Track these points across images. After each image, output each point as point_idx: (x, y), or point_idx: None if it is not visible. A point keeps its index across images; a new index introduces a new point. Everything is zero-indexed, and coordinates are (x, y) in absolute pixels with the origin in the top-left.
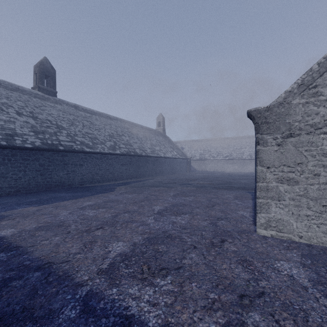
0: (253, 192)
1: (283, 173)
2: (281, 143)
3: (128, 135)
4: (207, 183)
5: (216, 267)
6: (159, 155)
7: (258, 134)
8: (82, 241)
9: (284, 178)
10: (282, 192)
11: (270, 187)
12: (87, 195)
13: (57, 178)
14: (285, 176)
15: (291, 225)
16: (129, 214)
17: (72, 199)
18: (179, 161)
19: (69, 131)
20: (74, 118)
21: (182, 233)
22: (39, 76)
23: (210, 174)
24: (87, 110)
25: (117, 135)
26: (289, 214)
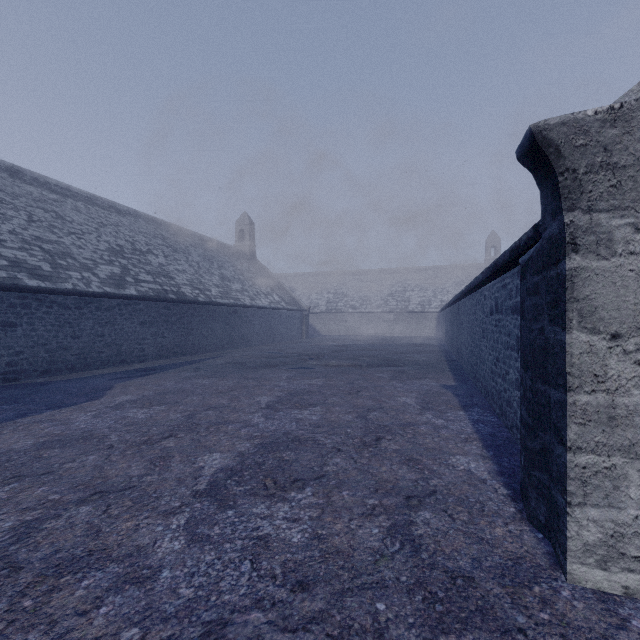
0: (452, 385)
1: None
2: None
3: (164, 254)
4: (348, 363)
5: None
6: (240, 301)
7: (576, 210)
8: None
9: None
10: None
11: (623, 409)
12: None
13: None
14: None
15: None
16: (97, 507)
17: None
18: (285, 316)
19: None
20: (2, 198)
21: (294, 632)
22: None
23: (350, 343)
24: (51, 184)
25: (134, 252)
26: None
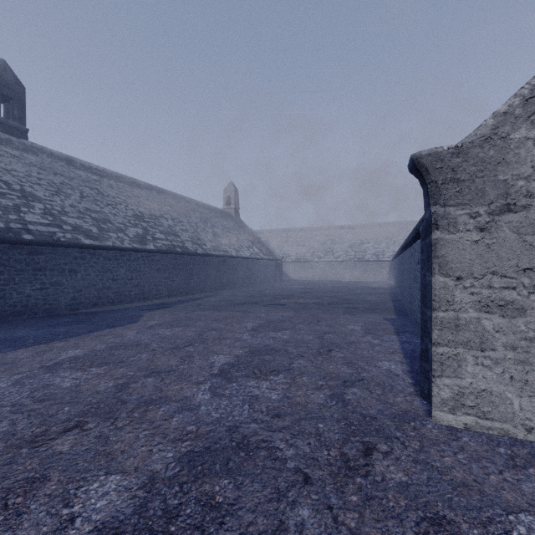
0: (392, 318)
1: (492, 290)
2: (487, 226)
3: (172, 217)
4: (312, 302)
5: None
6: (228, 253)
7: (437, 205)
8: (4, 483)
9: (493, 302)
10: (490, 333)
11: (463, 320)
12: (76, 333)
13: (19, 297)
14: (497, 297)
15: (509, 403)
16: (157, 379)
17: (39, 342)
18: (263, 264)
19: (49, 204)
20: (63, 181)
21: (273, 432)
22: None
23: (315, 286)
24: (93, 168)
25: (151, 217)
26: (505, 379)
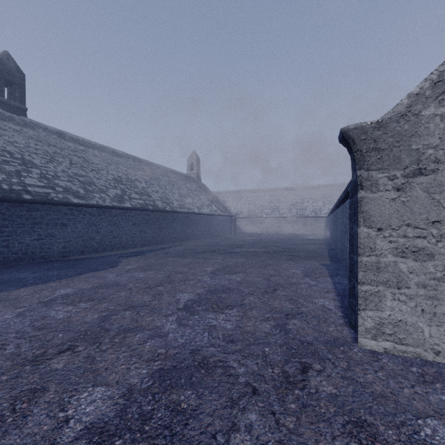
0: (327, 264)
1: (407, 239)
2: (402, 186)
3: (145, 181)
4: (261, 250)
5: None
6: (192, 210)
7: (362, 169)
8: (12, 392)
9: (408, 248)
10: (405, 274)
11: (383, 264)
12: (67, 275)
13: (20, 246)
14: (410, 245)
15: (420, 331)
16: (133, 312)
17: (37, 283)
18: (220, 219)
19: (44, 170)
20: (55, 151)
21: (228, 354)
22: None
23: (263, 238)
24: (80, 140)
25: (128, 180)
26: (417, 312)
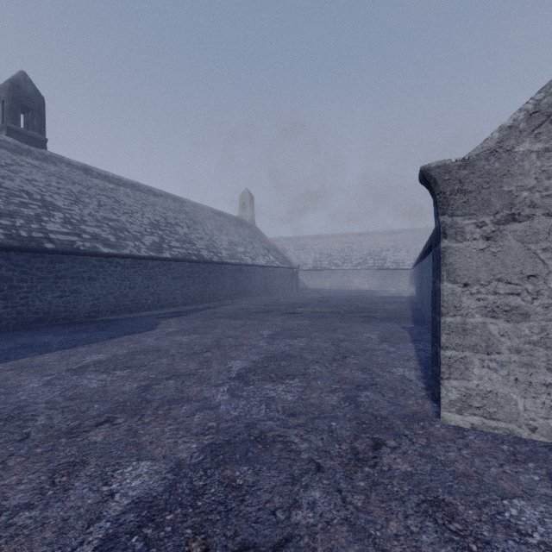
0: (410, 327)
1: (498, 296)
2: (492, 235)
3: (187, 225)
4: (329, 310)
5: (376, 533)
6: (244, 261)
7: (445, 215)
8: (49, 465)
9: (499, 307)
10: (495, 337)
11: (470, 325)
12: (98, 339)
13: (41, 304)
14: (502, 303)
15: (513, 403)
16: (177, 381)
17: (64, 348)
18: (279, 272)
19: (68, 213)
20: (81, 190)
21: (289, 428)
22: (9, 107)
23: (332, 295)
24: (109, 176)
25: (167, 225)
26: (510, 381)
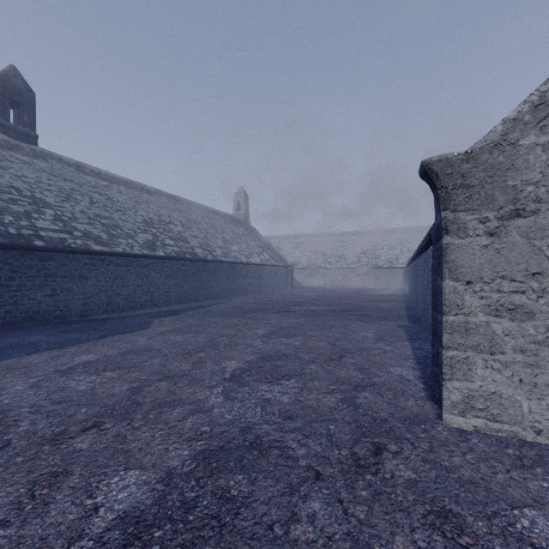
0: (405, 325)
1: (502, 295)
2: (496, 231)
3: (181, 223)
4: (324, 309)
5: None
6: (238, 259)
7: (447, 210)
8: (30, 476)
9: (503, 305)
10: (499, 336)
11: (473, 324)
12: (88, 338)
13: (31, 303)
14: (506, 301)
15: (518, 405)
16: (170, 383)
17: (52, 348)
18: (274, 271)
19: (59, 210)
20: (73, 187)
21: (285, 432)
22: None
23: (327, 294)
24: (102, 173)
25: (160, 222)
26: (515, 382)
